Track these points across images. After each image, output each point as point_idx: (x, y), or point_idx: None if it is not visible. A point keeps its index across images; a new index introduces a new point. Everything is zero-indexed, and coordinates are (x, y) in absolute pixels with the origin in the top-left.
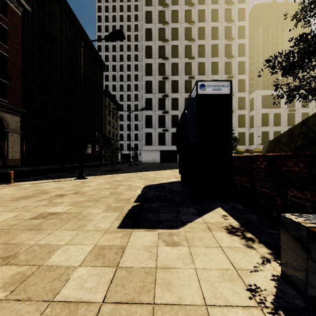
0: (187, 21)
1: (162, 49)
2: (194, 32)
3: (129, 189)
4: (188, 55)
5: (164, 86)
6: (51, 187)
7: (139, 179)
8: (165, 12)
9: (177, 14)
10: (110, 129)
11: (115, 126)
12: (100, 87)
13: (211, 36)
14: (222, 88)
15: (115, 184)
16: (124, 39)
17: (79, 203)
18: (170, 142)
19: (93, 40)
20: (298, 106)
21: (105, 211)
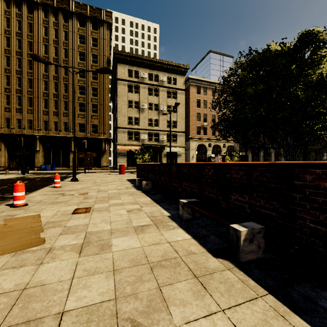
0: None
1: None
2: None
3: None
4: None
5: None
6: None
7: None
8: None
9: None
10: None
11: None
12: None
13: None
14: None
15: None
16: None
17: None
18: None
19: None
20: None
21: None
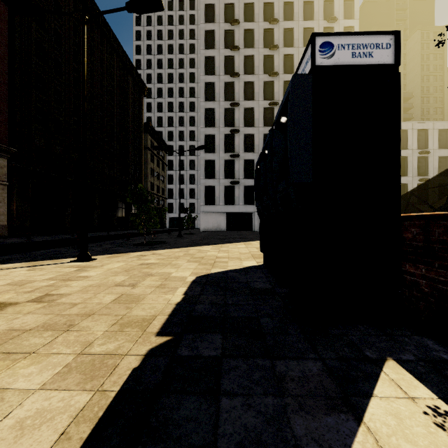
0: (268, 20)
1: (229, 61)
2: (277, 35)
3: (161, 288)
4: (269, 69)
5: (232, 117)
6: (5, 282)
7: (189, 261)
8: (234, 5)
9: (252, 9)
10: (153, 182)
11: (161, 177)
12: (139, 119)
13: (302, 41)
14: (375, 52)
15: (139, 273)
16: (162, 10)
17: (13, 339)
18: (242, 200)
19: (105, 11)
20: (434, 146)
21: (56, 378)
